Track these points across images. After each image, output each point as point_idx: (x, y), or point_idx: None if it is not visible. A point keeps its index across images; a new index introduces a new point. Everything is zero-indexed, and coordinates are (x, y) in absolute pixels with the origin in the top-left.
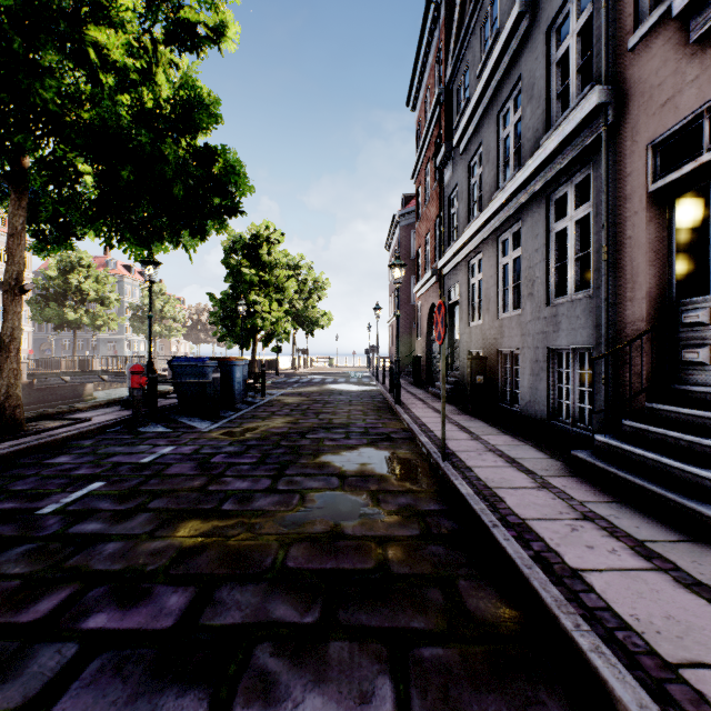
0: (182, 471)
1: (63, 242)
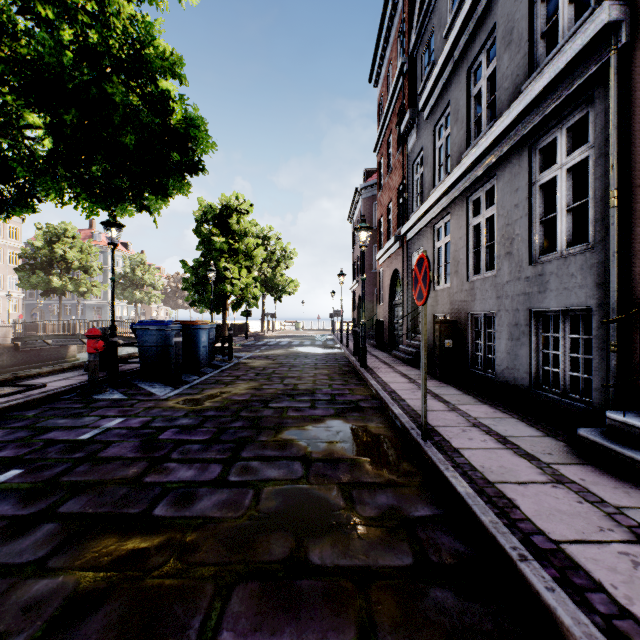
0: (121, 453)
1: (25, 204)
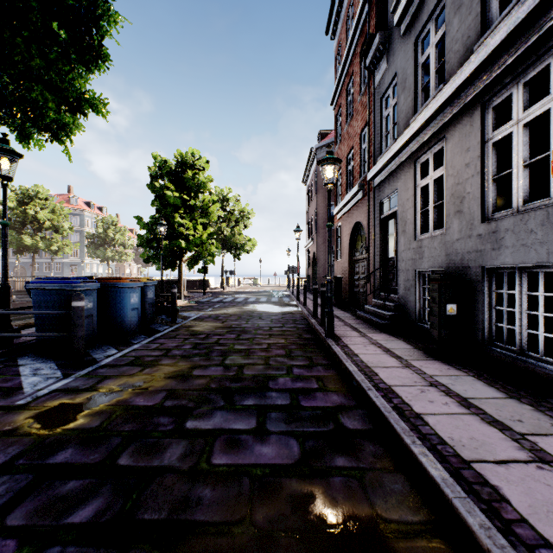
0: None
1: None
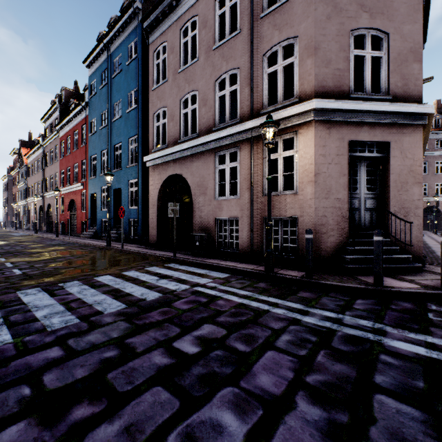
0: None
1: None
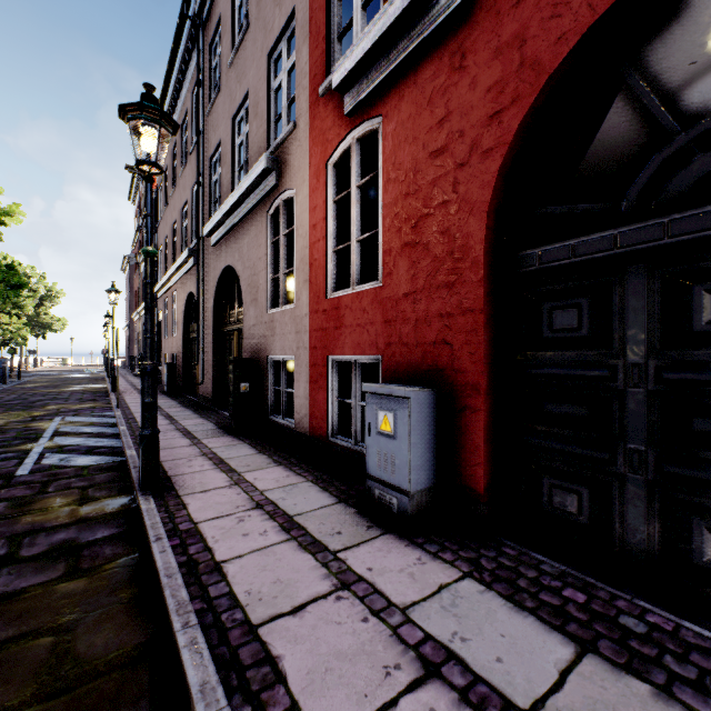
0: (19, 389)
1: None
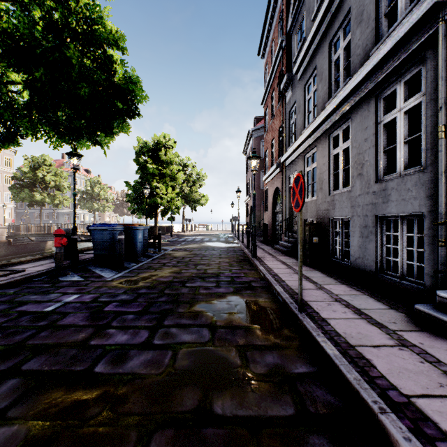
0: (74, 321)
1: (11, 140)
